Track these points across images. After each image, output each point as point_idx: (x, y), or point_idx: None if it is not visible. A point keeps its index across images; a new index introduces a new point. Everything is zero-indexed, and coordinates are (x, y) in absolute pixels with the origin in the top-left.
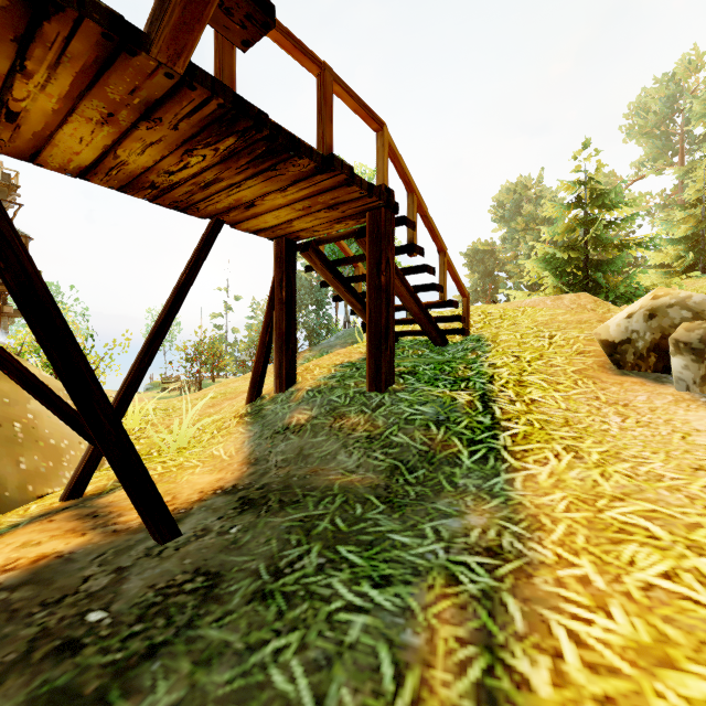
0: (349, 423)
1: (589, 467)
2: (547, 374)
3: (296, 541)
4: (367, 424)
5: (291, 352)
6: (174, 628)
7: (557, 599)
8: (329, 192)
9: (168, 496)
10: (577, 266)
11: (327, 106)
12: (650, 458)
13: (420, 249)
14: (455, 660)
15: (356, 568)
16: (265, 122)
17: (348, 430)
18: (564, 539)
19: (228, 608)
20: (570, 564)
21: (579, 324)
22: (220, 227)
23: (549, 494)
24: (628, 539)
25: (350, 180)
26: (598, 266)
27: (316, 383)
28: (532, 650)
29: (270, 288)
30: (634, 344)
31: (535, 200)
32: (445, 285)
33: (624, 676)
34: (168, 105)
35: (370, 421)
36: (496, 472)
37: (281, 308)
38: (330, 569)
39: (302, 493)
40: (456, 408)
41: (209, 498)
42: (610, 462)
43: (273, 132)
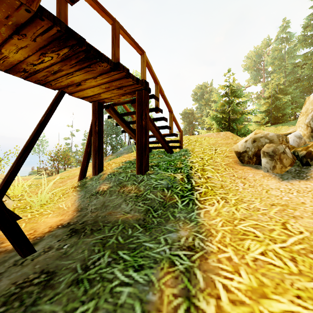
0: (127, 189)
1: (231, 206)
2: (214, 165)
3: (97, 250)
4: (136, 189)
5: (100, 156)
6: (24, 307)
7: (218, 269)
8: (118, 80)
9: (31, 230)
10: (225, 120)
11: (116, 39)
12: (254, 201)
13: (161, 110)
14: (172, 306)
15: (127, 262)
16: (83, 43)
17: (126, 193)
18: (221, 240)
19: (57, 291)
20: (223, 251)
21: (226, 144)
22: (63, 94)
23: (215, 219)
24: (247, 238)
25: (127, 75)
26: (233, 121)
27: (112, 170)
28: (207, 296)
29: (90, 125)
30: (248, 153)
31: (209, 92)
32: (172, 126)
33: (247, 305)
34: (29, 27)
35: (137, 188)
36: (193, 210)
37: (96, 135)
38: (113, 264)
39: (103, 225)
40: (176, 181)
41: (54, 230)
42: (239, 203)
43: (88, 48)
